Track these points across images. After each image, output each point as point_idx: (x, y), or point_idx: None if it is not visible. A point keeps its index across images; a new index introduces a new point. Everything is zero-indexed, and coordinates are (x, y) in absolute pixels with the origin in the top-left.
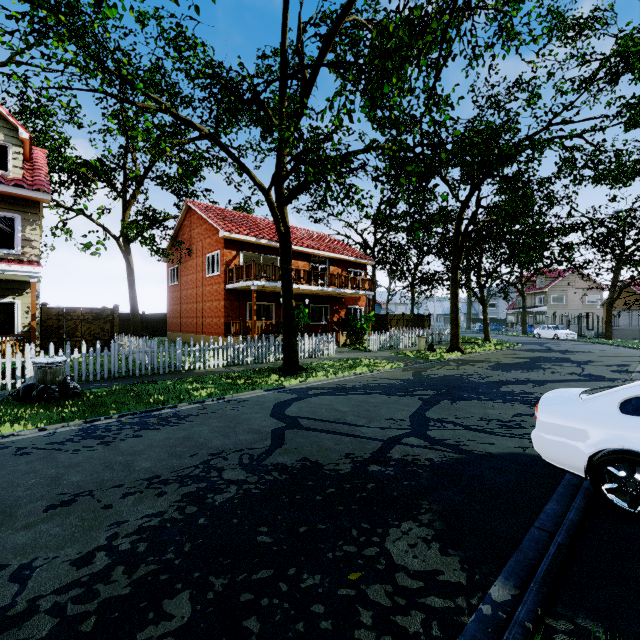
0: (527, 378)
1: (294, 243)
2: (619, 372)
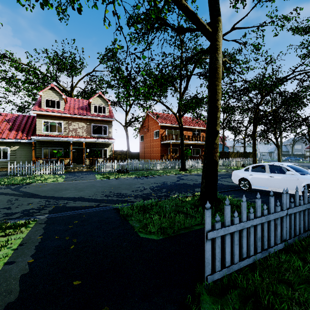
0: None
1: (186, 125)
2: None
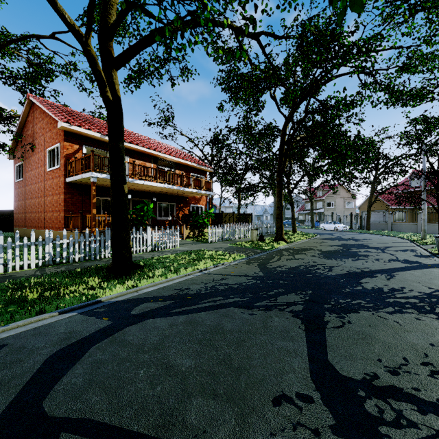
0: (367, 267)
1: (141, 144)
2: (422, 257)
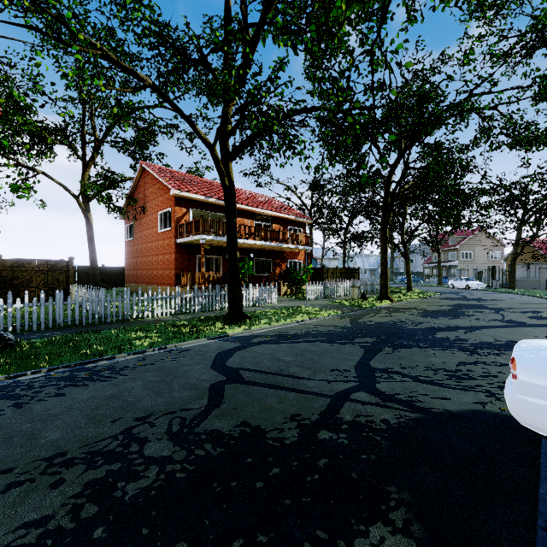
0: (456, 324)
1: (240, 202)
2: (536, 318)
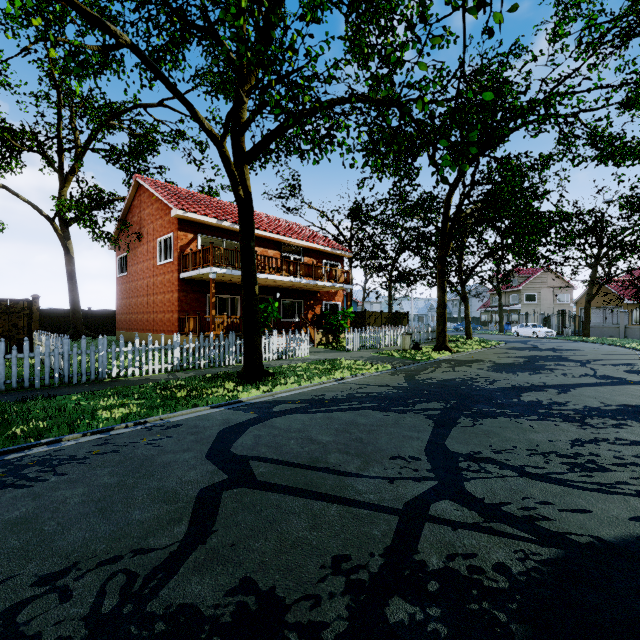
0: (542, 382)
1: (263, 228)
2: (634, 373)
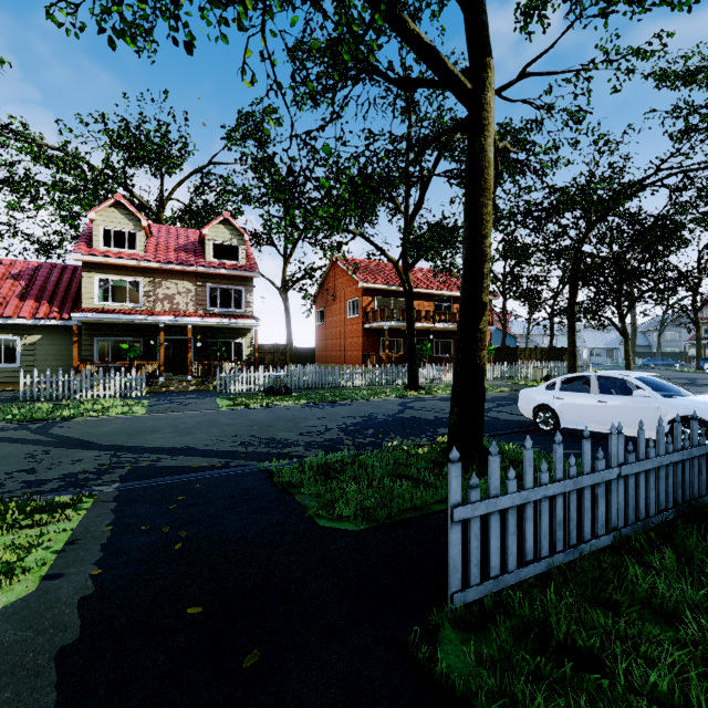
0: None
1: (419, 287)
2: None
